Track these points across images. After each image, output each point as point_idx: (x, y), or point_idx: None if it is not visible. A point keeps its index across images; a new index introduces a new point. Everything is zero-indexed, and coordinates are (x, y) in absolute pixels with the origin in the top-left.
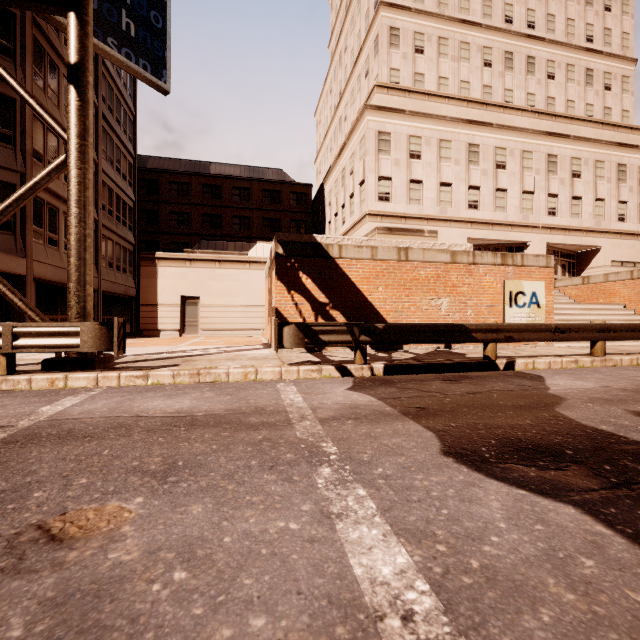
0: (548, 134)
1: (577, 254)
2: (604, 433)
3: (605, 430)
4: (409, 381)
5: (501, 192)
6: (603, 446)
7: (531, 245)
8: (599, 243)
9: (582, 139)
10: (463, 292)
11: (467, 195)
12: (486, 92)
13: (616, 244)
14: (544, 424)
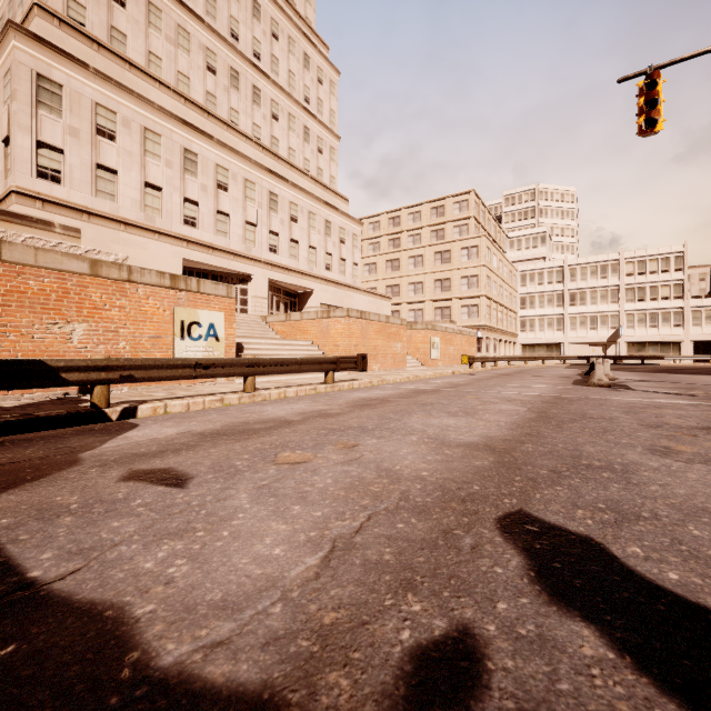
0: (270, 171)
1: (298, 294)
2: None
3: None
4: None
5: (223, 216)
6: None
7: (254, 278)
8: (312, 286)
9: (299, 188)
10: (112, 317)
11: (183, 208)
12: (210, 100)
13: (324, 289)
14: None
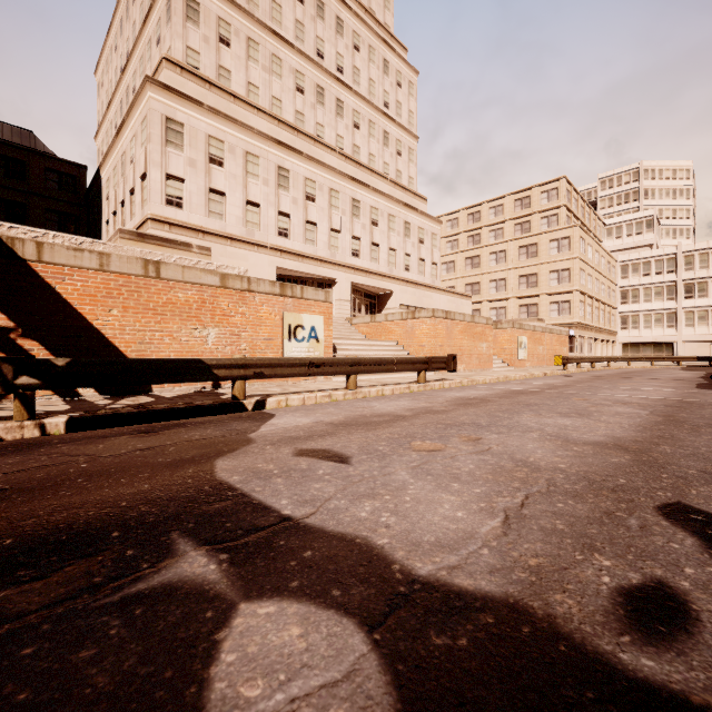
0: (352, 179)
1: (378, 296)
2: (220, 488)
3: (229, 483)
4: (77, 440)
5: (311, 225)
6: (185, 511)
7: (338, 282)
8: (392, 288)
9: (379, 192)
10: (236, 322)
11: (277, 221)
12: (299, 118)
13: (404, 290)
14: (162, 487)
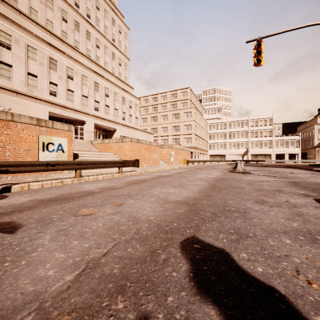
0: (95, 72)
1: (109, 131)
2: None
3: None
4: None
5: (71, 92)
6: None
7: (87, 123)
8: (116, 127)
9: (109, 81)
10: (1, 139)
11: (49, 86)
12: (64, 35)
13: (122, 129)
14: None
